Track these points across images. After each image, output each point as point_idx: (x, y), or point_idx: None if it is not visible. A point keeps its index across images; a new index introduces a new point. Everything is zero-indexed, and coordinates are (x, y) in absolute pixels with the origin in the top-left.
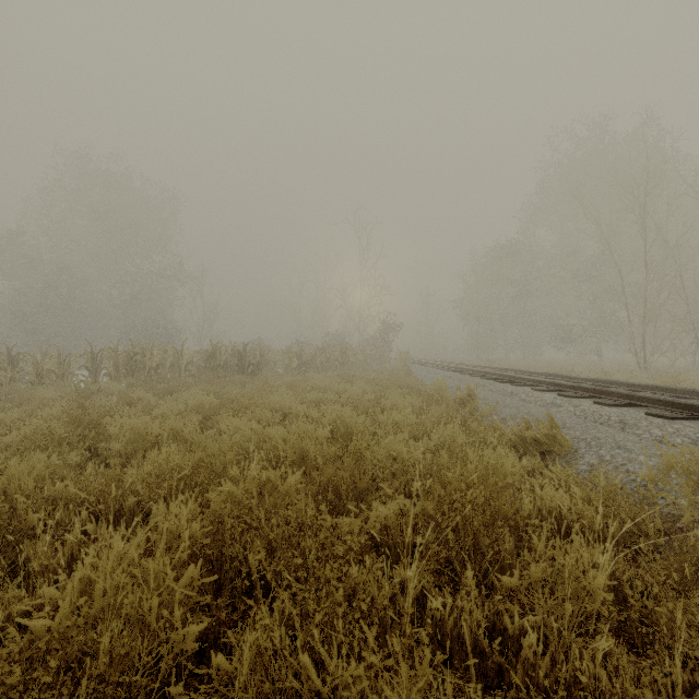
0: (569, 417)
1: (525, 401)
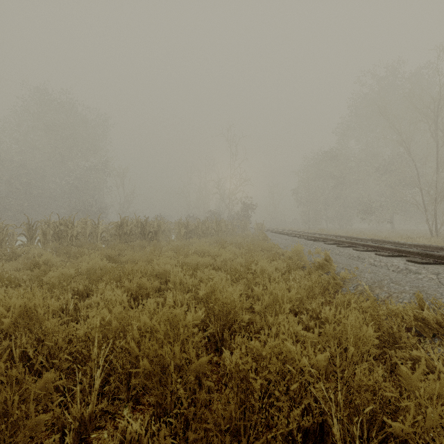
0: (438, 286)
1: (376, 265)
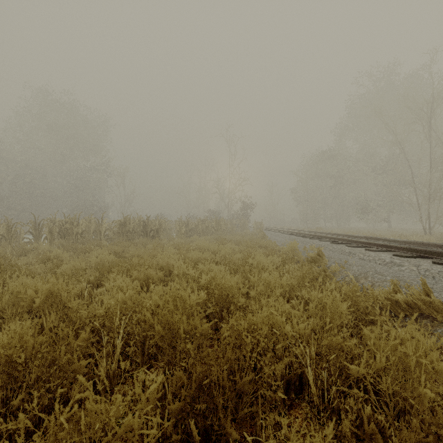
0: (417, 276)
1: (365, 260)
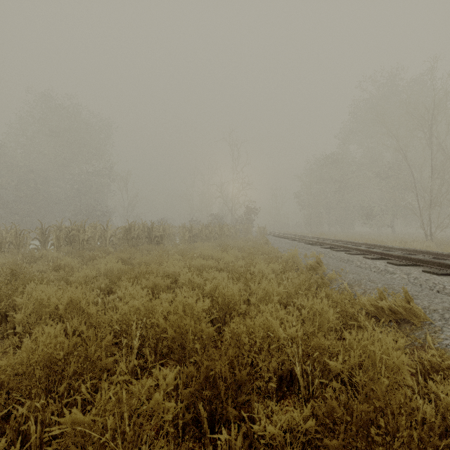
0: (406, 284)
1: (361, 267)
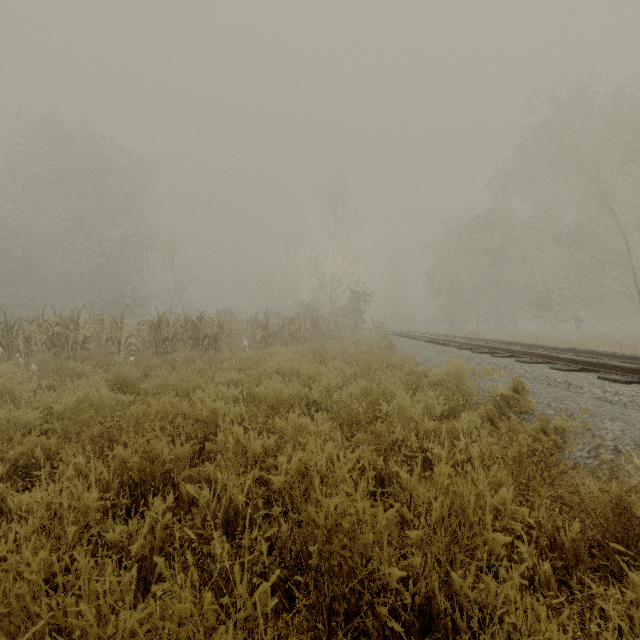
0: None
1: (612, 402)
